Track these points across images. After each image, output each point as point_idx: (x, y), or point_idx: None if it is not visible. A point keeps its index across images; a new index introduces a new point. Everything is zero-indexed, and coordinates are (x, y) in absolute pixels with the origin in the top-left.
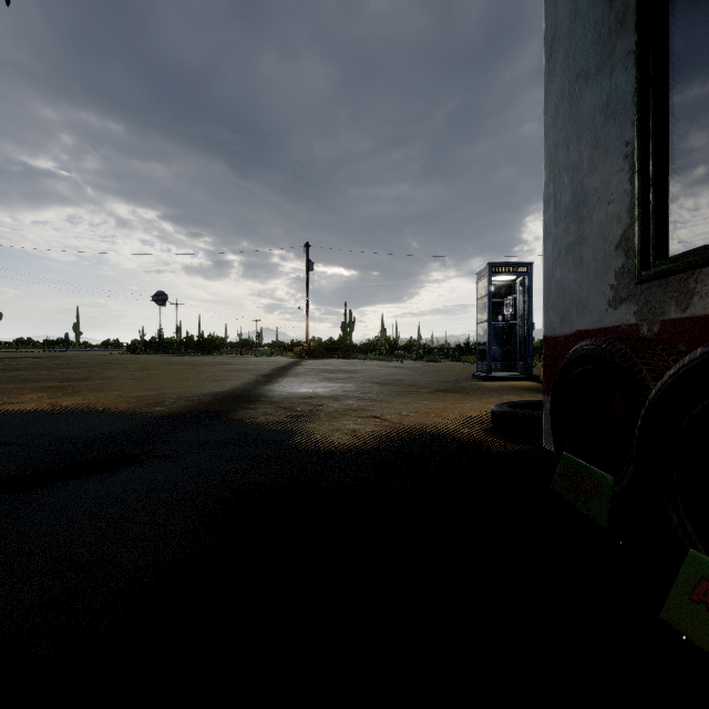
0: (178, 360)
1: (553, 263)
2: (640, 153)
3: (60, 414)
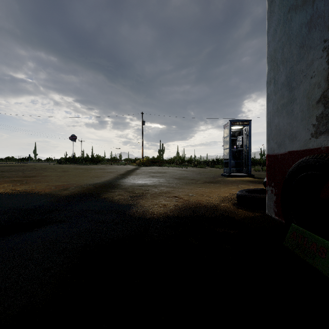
0: (81, 167)
1: (273, 114)
2: None
3: (14, 195)
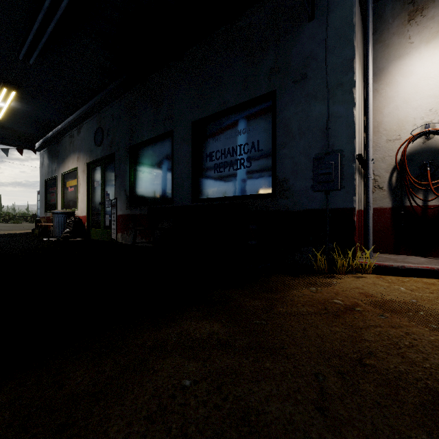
0: None
1: (41, 207)
2: (45, 200)
3: None
